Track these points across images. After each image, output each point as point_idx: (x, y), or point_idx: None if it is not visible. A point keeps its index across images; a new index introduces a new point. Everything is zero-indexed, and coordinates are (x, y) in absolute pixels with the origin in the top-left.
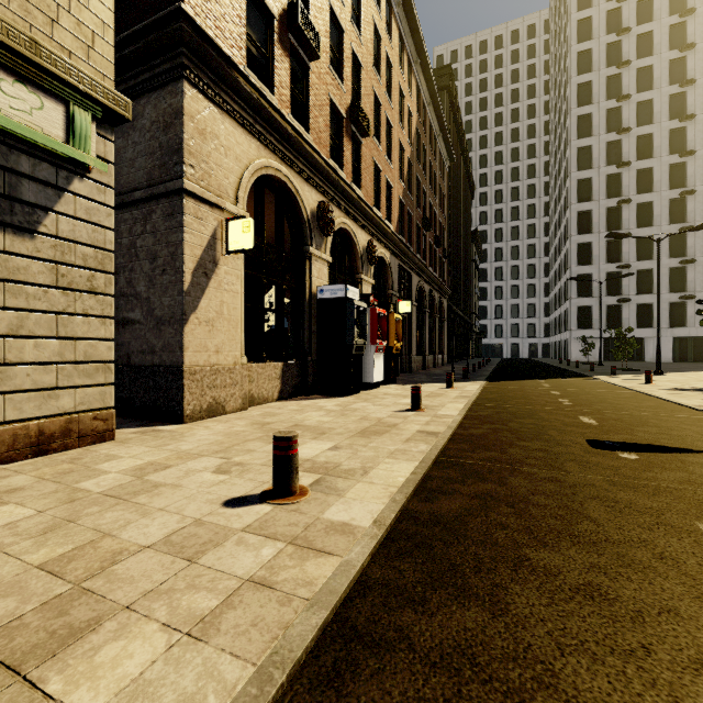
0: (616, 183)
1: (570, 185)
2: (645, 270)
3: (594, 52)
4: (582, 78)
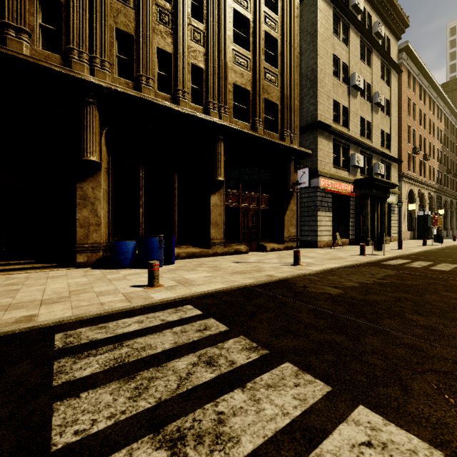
0: None
1: None
2: None
3: None
4: None
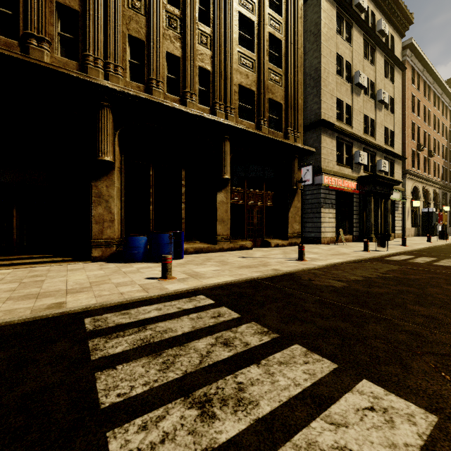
0: None
1: None
2: None
3: None
4: None
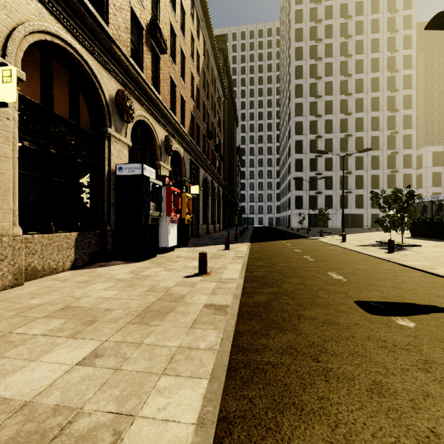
0: (315, 126)
1: (291, 124)
2: (329, 176)
3: (304, 49)
4: (298, 63)
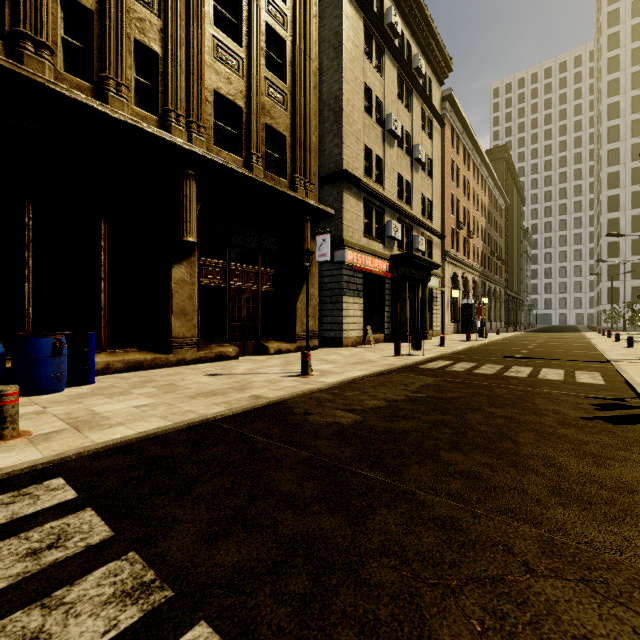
0: (639, 198)
1: (601, 200)
2: None
3: (621, 103)
4: (611, 123)
